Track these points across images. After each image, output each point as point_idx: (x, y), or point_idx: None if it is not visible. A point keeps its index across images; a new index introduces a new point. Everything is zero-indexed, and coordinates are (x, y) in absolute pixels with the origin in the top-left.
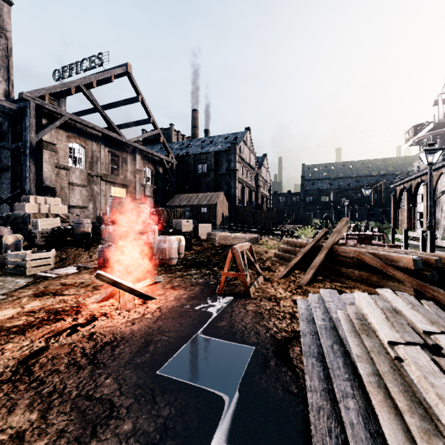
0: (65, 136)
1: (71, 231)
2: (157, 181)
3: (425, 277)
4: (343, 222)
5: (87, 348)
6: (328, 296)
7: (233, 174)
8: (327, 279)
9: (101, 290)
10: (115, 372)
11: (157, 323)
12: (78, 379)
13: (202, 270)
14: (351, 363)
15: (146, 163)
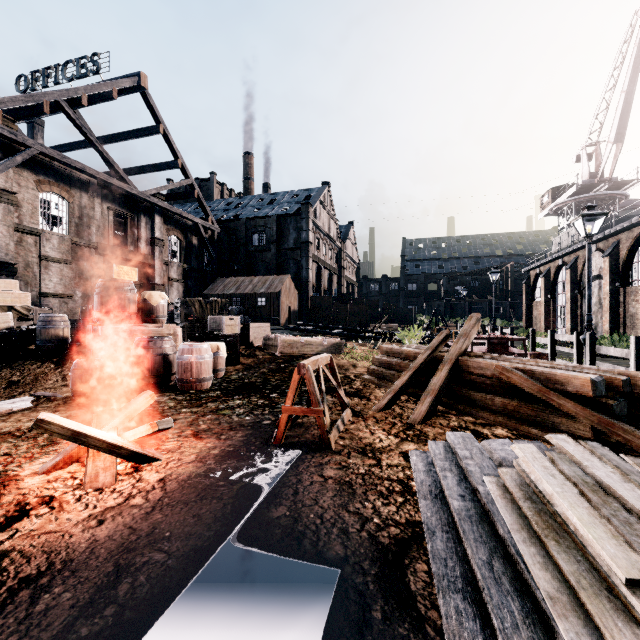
0: (32, 181)
1: (33, 335)
2: (189, 258)
3: (609, 408)
4: (472, 321)
5: None
6: (462, 447)
7: (304, 250)
8: (452, 411)
9: (61, 445)
10: None
11: (150, 518)
12: None
13: (252, 398)
14: (537, 610)
15: (171, 228)
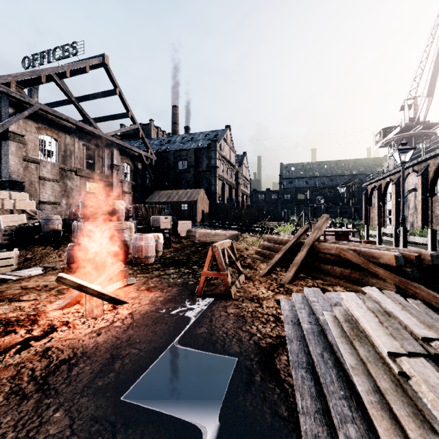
0: (34, 127)
1: (39, 229)
2: (136, 177)
3: (406, 273)
4: (323, 219)
5: (37, 368)
6: (312, 296)
7: (213, 171)
8: (309, 277)
9: (67, 295)
10: (69, 401)
11: (127, 333)
12: (19, 414)
13: (181, 268)
14: (345, 375)
15: (124, 158)
